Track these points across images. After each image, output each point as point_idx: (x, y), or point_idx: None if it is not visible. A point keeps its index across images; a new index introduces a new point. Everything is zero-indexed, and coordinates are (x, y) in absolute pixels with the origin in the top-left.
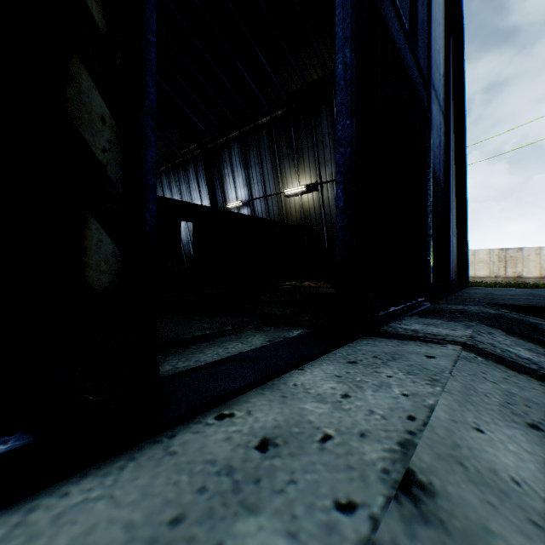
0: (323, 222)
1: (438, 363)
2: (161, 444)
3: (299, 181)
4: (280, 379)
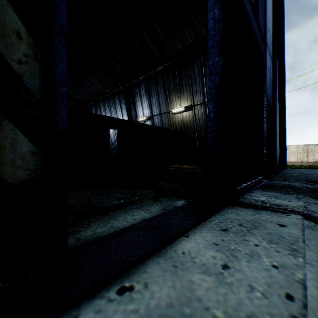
0: (195, 129)
1: (290, 231)
2: None
3: (180, 104)
4: (171, 246)
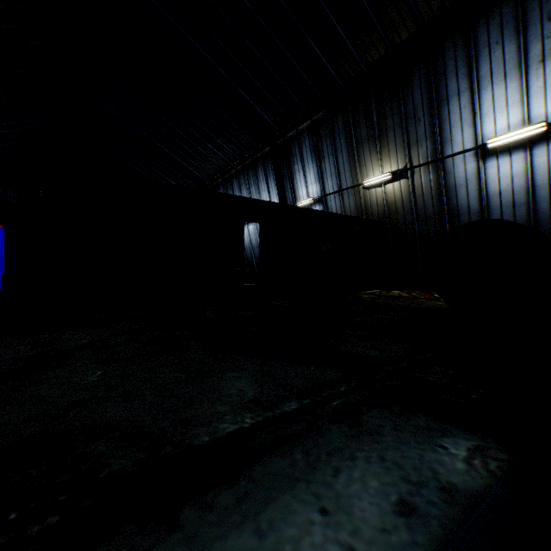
0: (413, 216)
1: None
2: None
3: (382, 169)
4: None
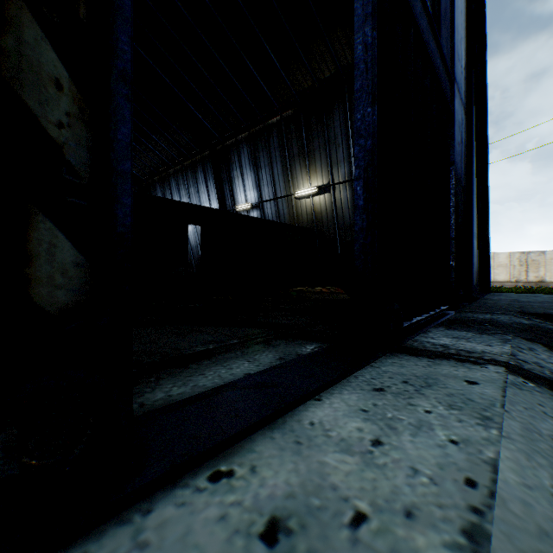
0: (335, 225)
1: (483, 391)
2: (130, 527)
3: (310, 183)
4: (293, 414)
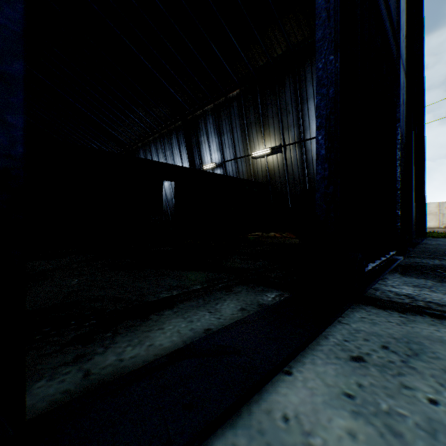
0: (286, 180)
1: None
2: None
3: (265, 145)
4: (260, 398)
